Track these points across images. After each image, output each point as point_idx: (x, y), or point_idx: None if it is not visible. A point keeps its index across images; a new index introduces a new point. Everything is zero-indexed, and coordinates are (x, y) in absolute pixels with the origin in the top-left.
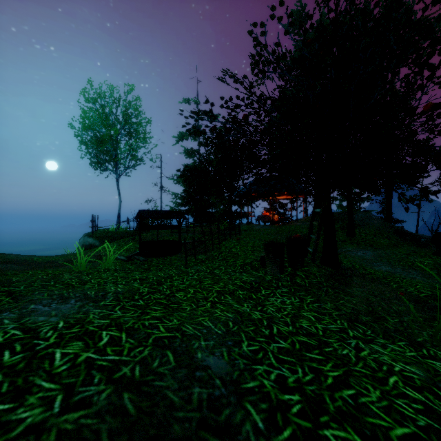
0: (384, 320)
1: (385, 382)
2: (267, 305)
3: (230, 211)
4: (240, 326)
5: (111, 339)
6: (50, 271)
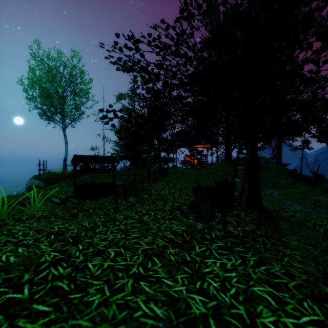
0: None
1: None
2: (206, 276)
3: (159, 156)
4: None
5: None
6: None
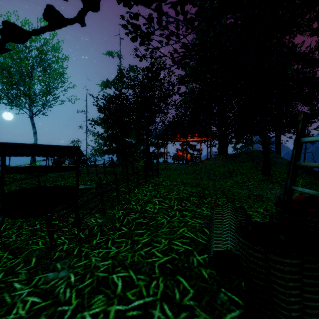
0: None
1: None
2: None
3: (147, 149)
4: None
5: None
6: None
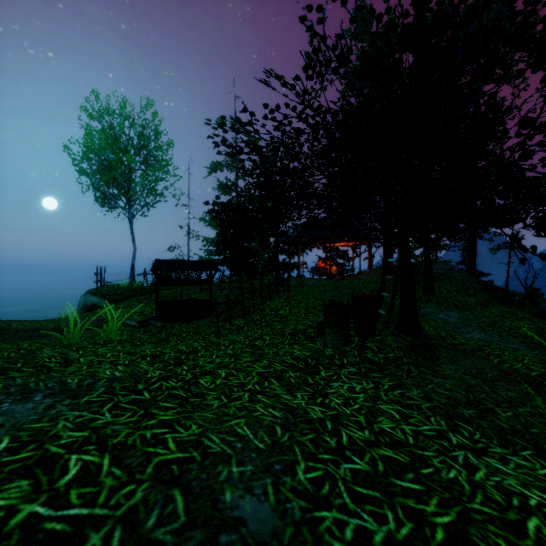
0: (494, 413)
1: (522, 530)
2: (329, 395)
3: (276, 261)
4: (292, 433)
5: (82, 470)
6: (25, 345)
